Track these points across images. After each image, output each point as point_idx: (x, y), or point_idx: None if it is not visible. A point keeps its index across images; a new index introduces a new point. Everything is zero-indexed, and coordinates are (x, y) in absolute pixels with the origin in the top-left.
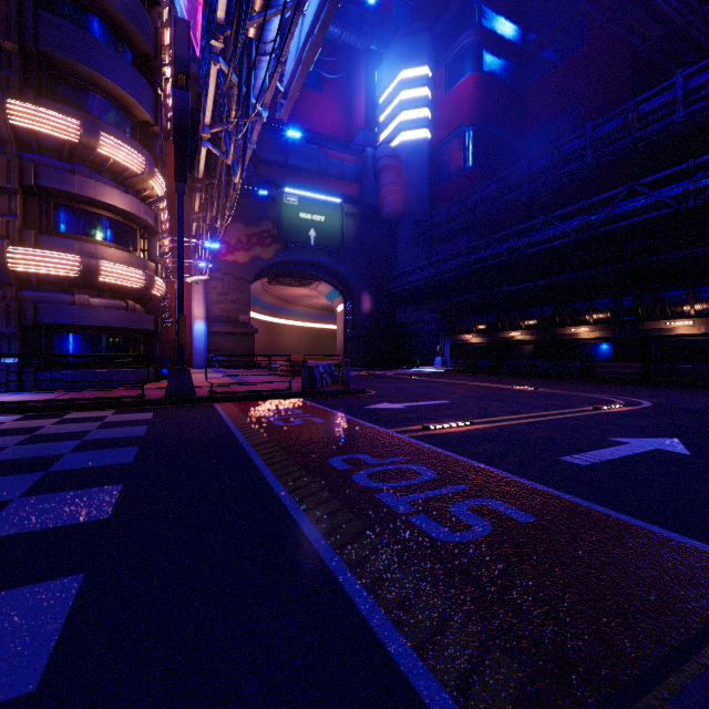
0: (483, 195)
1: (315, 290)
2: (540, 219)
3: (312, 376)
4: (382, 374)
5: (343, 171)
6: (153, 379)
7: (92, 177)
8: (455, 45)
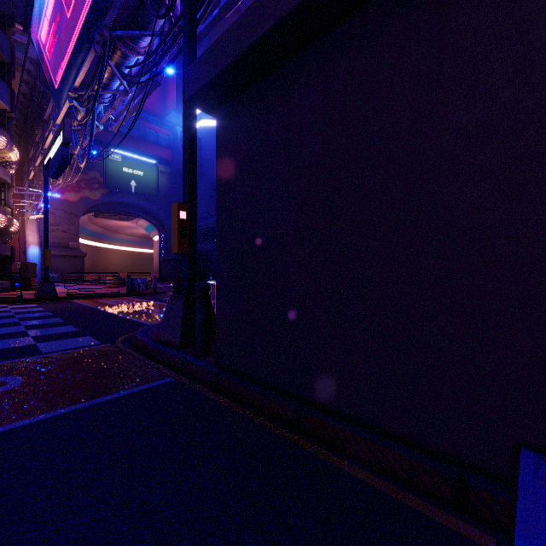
0: None
1: (135, 223)
2: None
3: (133, 284)
4: None
5: (158, 140)
6: (9, 289)
7: None
8: None
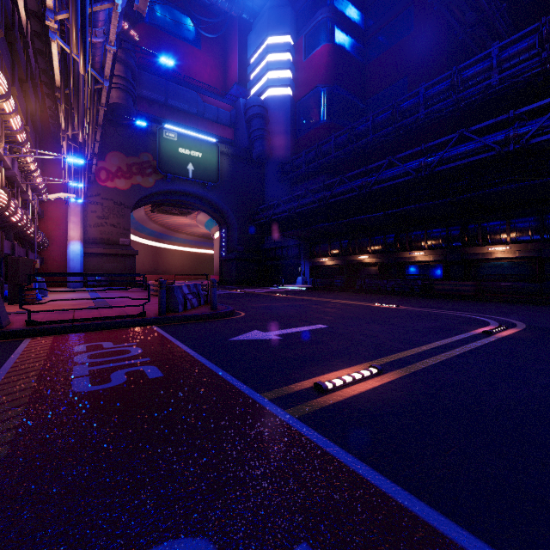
0: (336, 142)
1: (195, 220)
2: (385, 161)
3: (173, 297)
4: (252, 292)
5: (219, 116)
6: None
7: None
8: (313, 20)
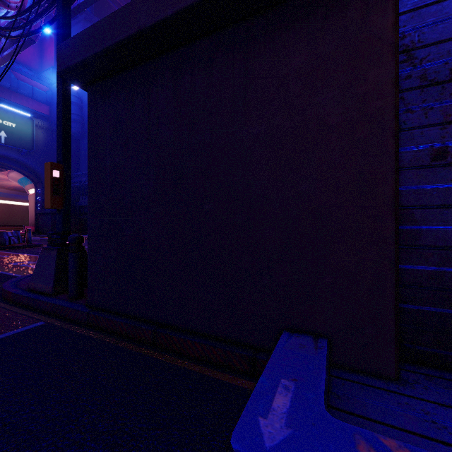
0: None
1: (6, 175)
2: None
3: (3, 238)
4: None
5: (34, 94)
6: None
7: None
8: None
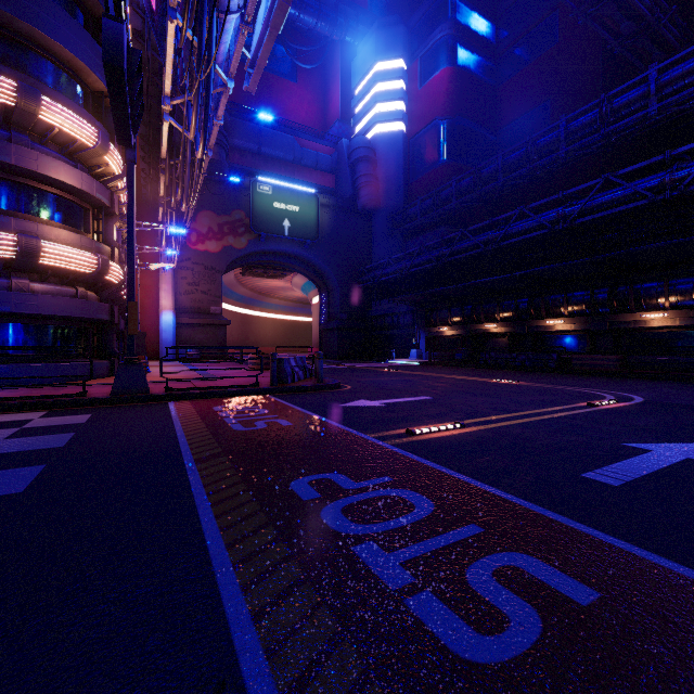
0: (458, 188)
1: (289, 282)
2: (515, 211)
3: (283, 369)
4: (358, 367)
5: (318, 161)
6: (108, 373)
7: (33, 148)
8: (430, 39)
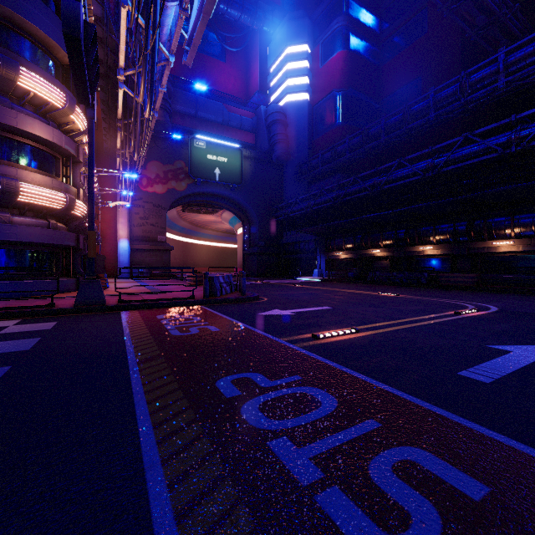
0: (350, 144)
1: (220, 217)
2: (395, 162)
3: (213, 285)
4: (273, 283)
5: (242, 123)
6: (75, 288)
7: (13, 108)
8: (329, 29)
